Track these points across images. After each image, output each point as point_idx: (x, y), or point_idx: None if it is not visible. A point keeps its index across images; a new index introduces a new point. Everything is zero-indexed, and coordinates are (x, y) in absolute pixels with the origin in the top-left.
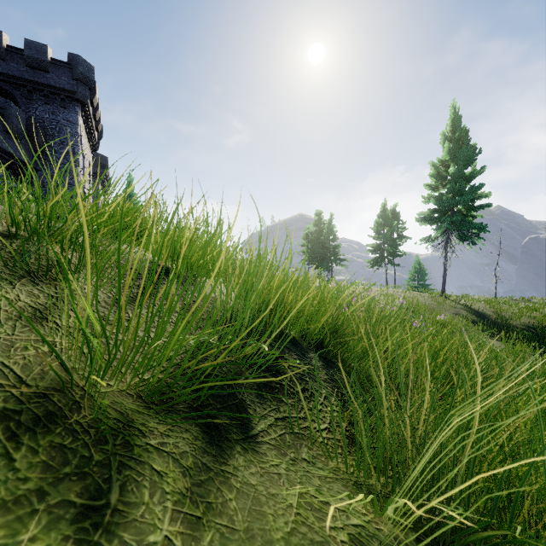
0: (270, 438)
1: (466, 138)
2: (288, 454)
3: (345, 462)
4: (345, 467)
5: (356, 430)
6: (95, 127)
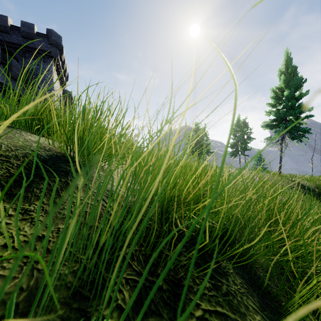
0: None
1: (296, 72)
2: None
3: None
4: None
5: None
6: (64, 74)
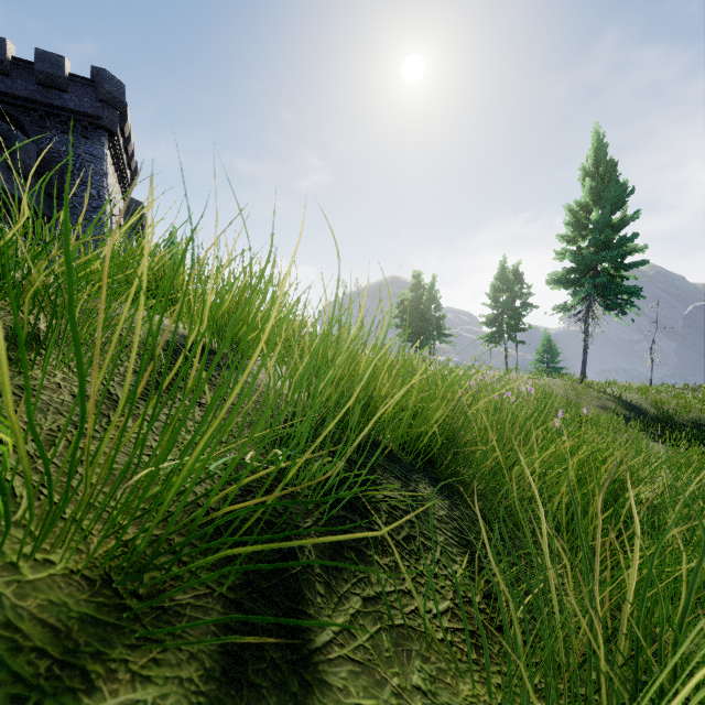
0: (354, 647)
1: (613, 173)
2: (388, 680)
3: (486, 684)
4: (486, 693)
5: (503, 622)
6: (128, 163)
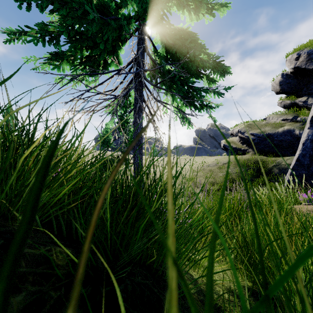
0: None
1: None
2: None
3: None
4: None
5: None
6: None
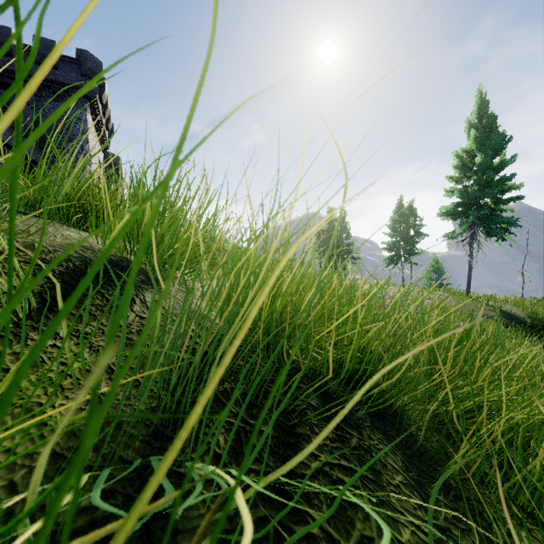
0: None
1: (494, 125)
2: None
3: None
4: None
5: None
6: (106, 125)
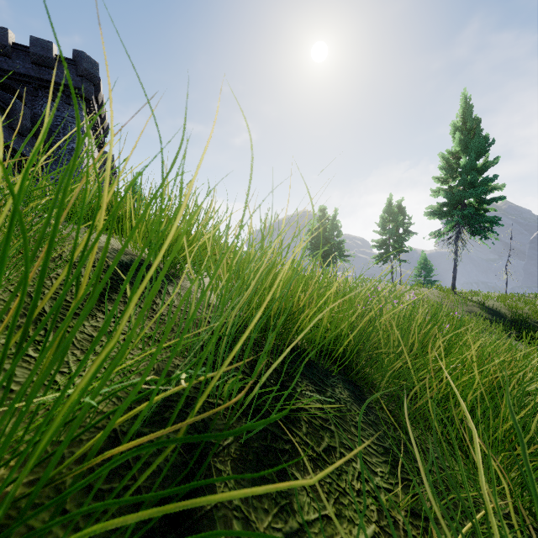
0: None
1: (478, 128)
2: None
3: None
4: None
5: None
6: (101, 124)
